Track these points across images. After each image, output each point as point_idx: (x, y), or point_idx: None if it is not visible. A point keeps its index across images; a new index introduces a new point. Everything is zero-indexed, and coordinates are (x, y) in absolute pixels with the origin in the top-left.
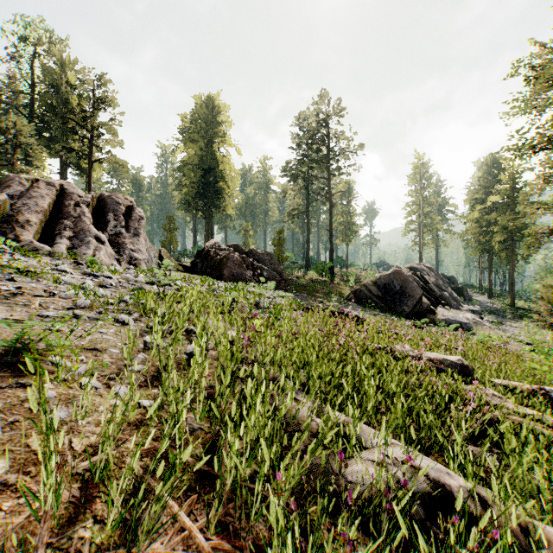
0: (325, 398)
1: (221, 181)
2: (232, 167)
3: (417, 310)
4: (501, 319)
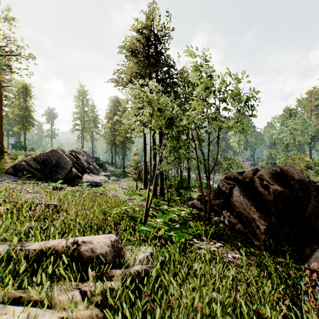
0: None
1: None
2: None
3: (69, 177)
4: (118, 178)
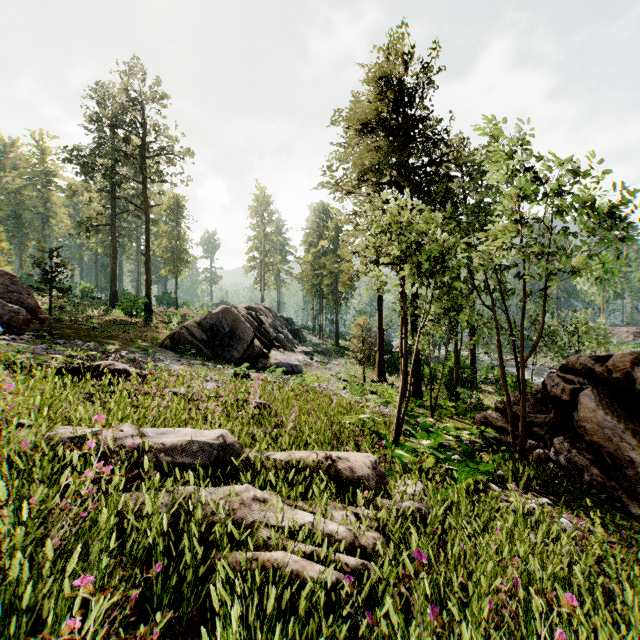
0: None
1: None
2: None
3: (249, 355)
4: (328, 358)
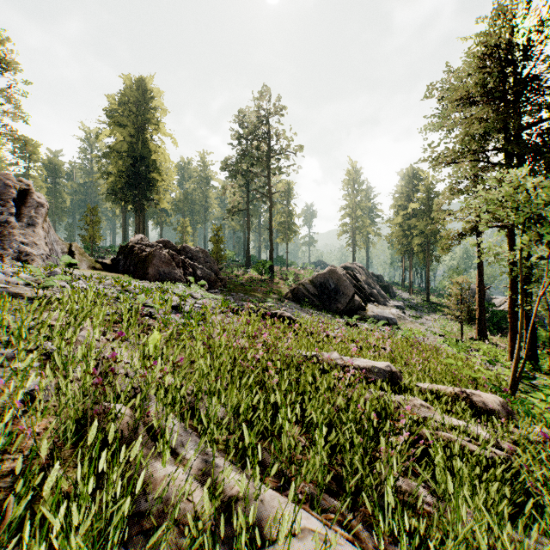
0: (227, 442)
1: (154, 171)
2: (167, 158)
3: (350, 307)
4: (420, 313)
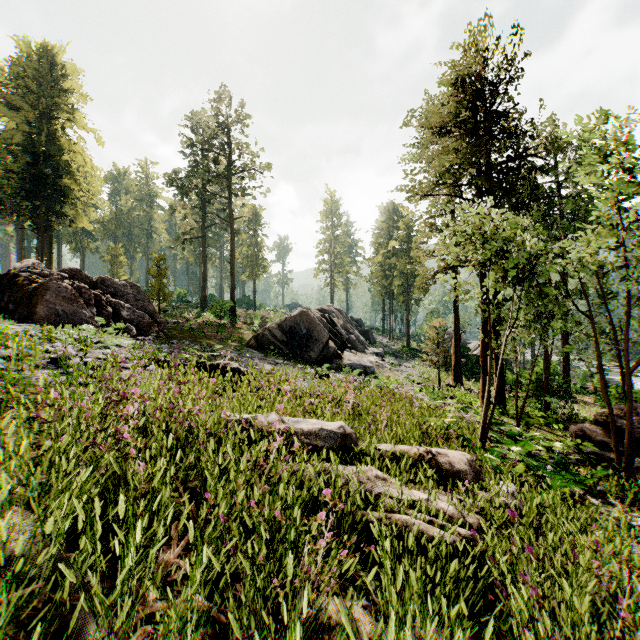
0: None
1: (67, 177)
2: (89, 160)
3: (324, 356)
4: (399, 360)
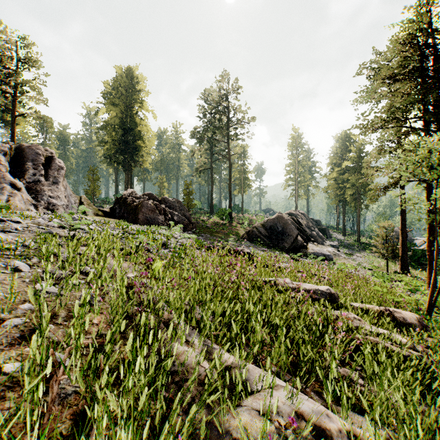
0: (217, 336)
1: (139, 140)
2: (149, 129)
3: (294, 246)
4: (351, 251)
